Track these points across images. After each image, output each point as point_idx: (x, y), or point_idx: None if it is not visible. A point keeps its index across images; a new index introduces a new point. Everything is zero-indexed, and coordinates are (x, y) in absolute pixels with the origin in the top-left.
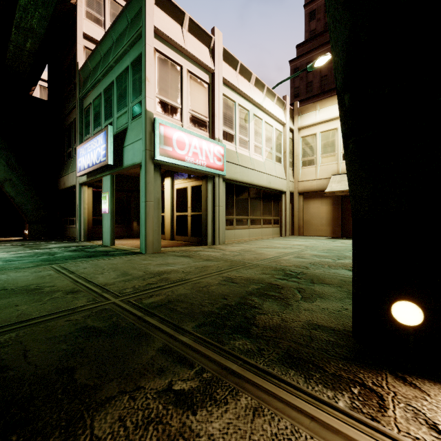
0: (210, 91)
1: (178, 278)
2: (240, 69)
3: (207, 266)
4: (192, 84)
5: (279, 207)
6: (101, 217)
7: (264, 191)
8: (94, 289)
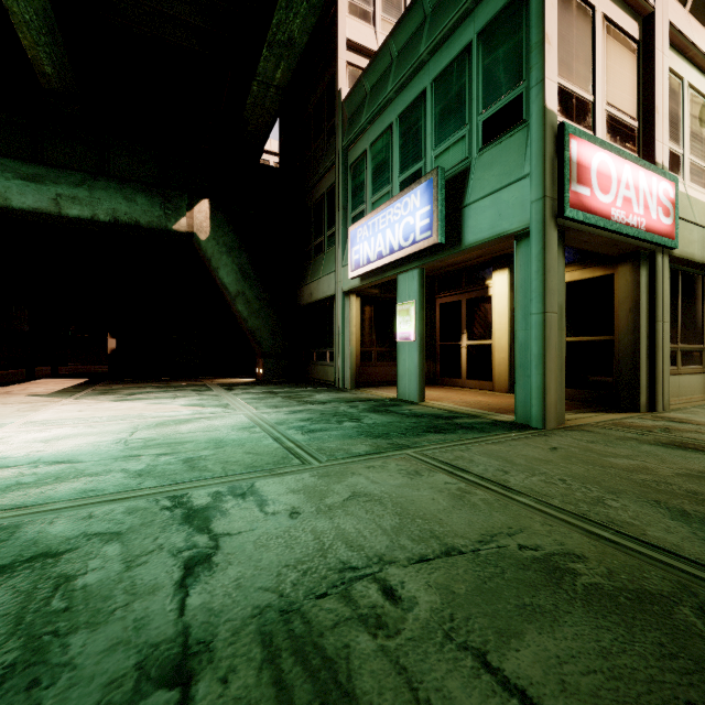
0: (640, 60)
1: None
2: (693, 2)
3: None
4: (610, 46)
5: None
6: (369, 348)
7: None
8: None
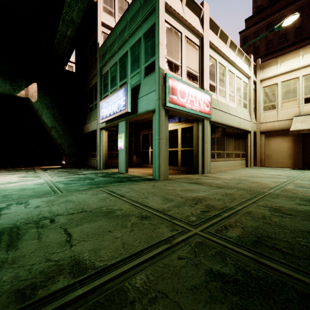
0: (200, 52)
1: (220, 205)
2: (219, 34)
3: (229, 193)
4: (188, 47)
5: (245, 144)
6: (112, 152)
7: (235, 131)
8: (159, 215)
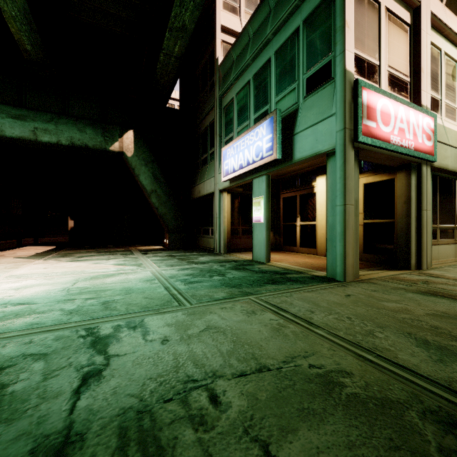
0: (411, 37)
1: None
2: None
3: None
4: (391, 28)
5: None
6: (236, 226)
7: None
8: None
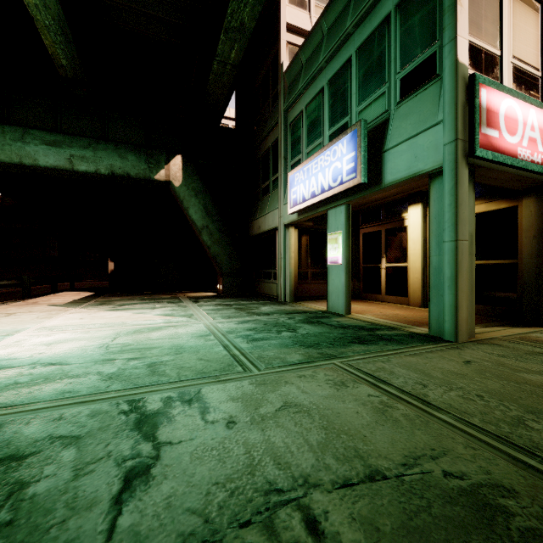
0: (542, 17)
1: None
2: None
3: None
4: (516, 6)
5: None
6: (305, 269)
7: None
8: None
